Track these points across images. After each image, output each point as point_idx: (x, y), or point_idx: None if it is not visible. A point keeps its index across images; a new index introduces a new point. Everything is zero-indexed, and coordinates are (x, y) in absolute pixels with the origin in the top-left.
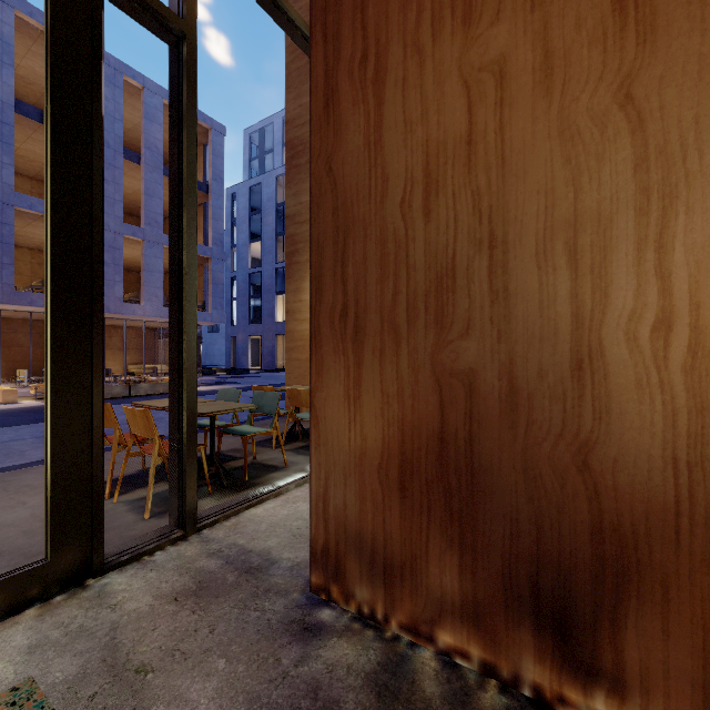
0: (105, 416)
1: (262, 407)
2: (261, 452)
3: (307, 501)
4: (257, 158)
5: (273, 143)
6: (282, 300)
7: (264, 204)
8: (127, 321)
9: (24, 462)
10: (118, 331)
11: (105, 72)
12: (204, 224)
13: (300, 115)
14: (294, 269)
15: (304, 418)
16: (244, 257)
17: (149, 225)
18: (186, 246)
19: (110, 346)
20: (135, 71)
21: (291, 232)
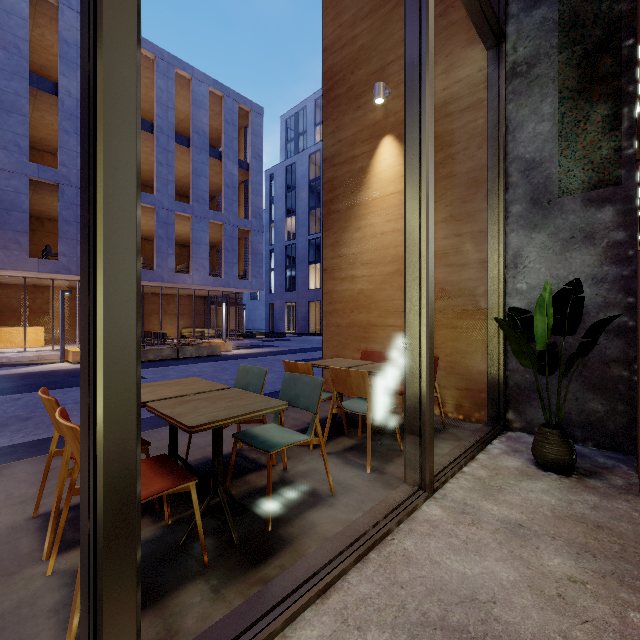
0: (53, 417)
1: (295, 398)
2: (294, 454)
3: (387, 629)
4: (292, 140)
5: (306, 125)
6: (314, 269)
7: (298, 181)
8: (180, 289)
9: (46, 436)
10: (174, 299)
11: (160, 66)
12: (245, 200)
13: (339, 37)
14: (332, 219)
15: (354, 411)
16: (281, 231)
17: (197, 202)
18: (104, 40)
19: (168, 312)
20: (185, 63)
21: (329, 176)
